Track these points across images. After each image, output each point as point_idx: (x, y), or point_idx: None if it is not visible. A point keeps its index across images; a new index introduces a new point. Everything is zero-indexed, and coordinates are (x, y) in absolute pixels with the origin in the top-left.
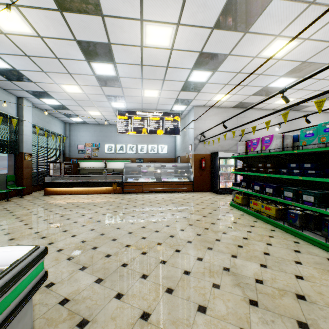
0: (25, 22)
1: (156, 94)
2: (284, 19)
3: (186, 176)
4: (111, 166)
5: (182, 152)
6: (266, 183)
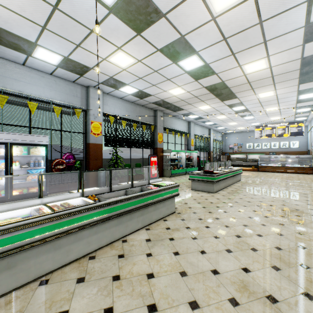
0: (225, 116)
1: (278, 118)
2: None
3: (309, 164)
4: (250, 157)
5: (309, 147)
6: None
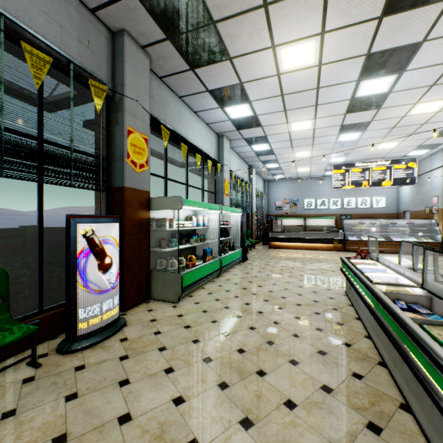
0: (311, 124)
1: (392, 145)
2: None
3: (427, 235)
4: (310, 223)
5: (415, 206)
6: None
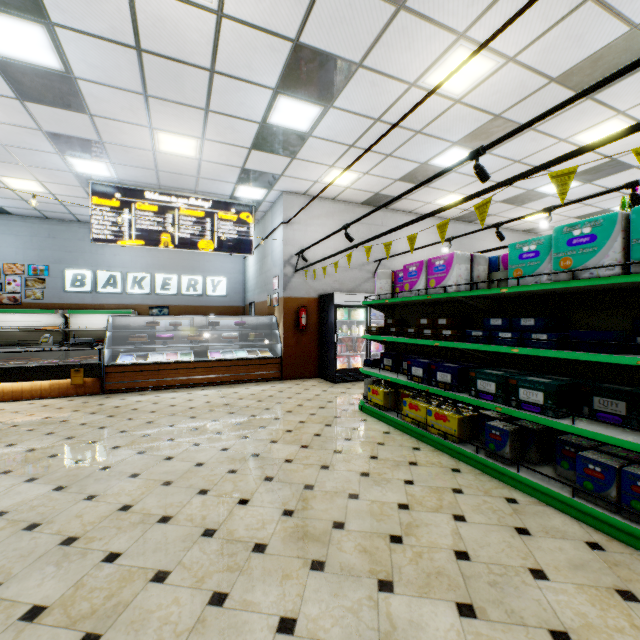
0: None
1: (190, 150)
2: None
3: (268, 345)
4: (81, 324)
5: (259, 294)
6: (434, 360)
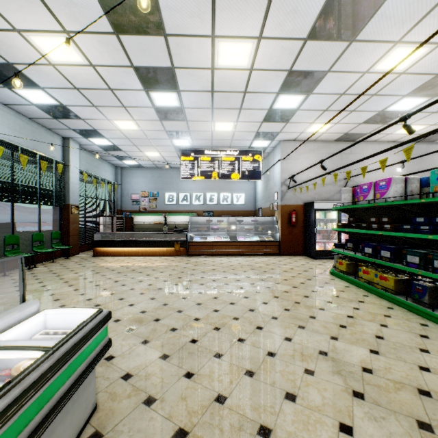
0: (76, 50)
1: (230, 128)
2: (406, 20)
3: (270, 234)
4: (172, 221)
5: (265, 203)
6: (381, 244)
